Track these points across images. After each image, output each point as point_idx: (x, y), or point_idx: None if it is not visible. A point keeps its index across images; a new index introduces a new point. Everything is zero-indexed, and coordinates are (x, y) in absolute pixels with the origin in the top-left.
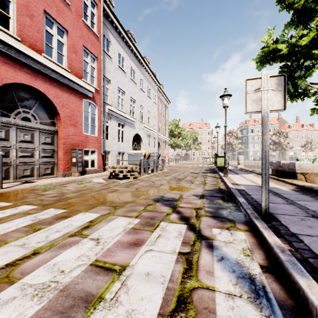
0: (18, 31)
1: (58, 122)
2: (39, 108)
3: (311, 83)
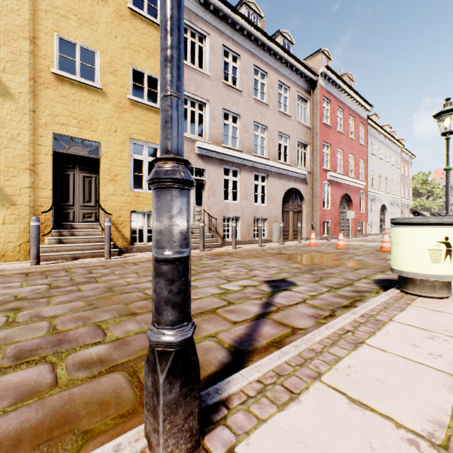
0: (344, 170)
1: (350, 208)
2: (345, 202)
3: None
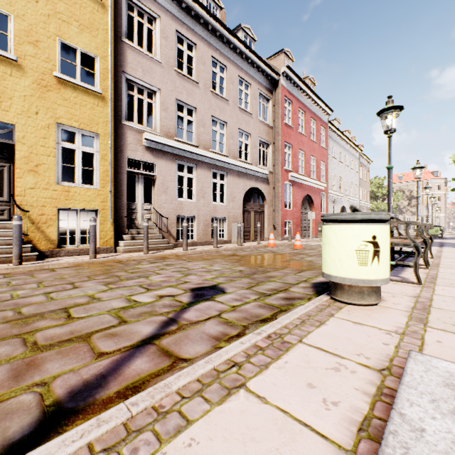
0: (305, 172)
1: (312, 209)
2: (307, 203)
3: None
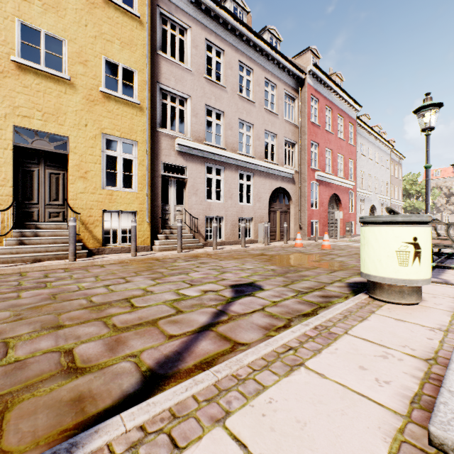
0: (332, 170)
1: (339, 208)
2: (334, 202)
3: None
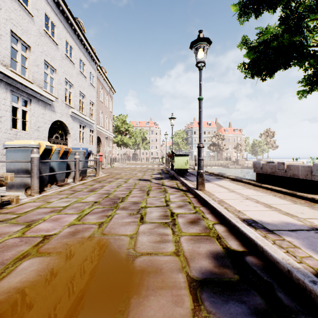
0: None
1: None
2: None
3: (316, 45)
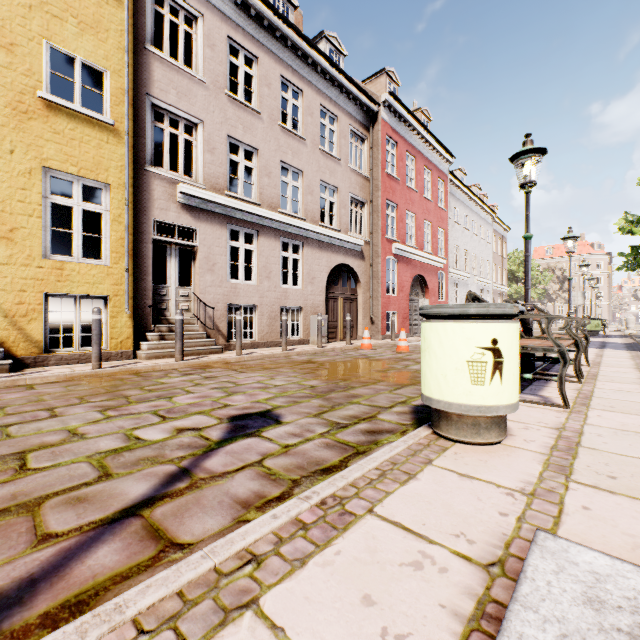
0: (416, 242)
1: (426, 294)
2: (418, 286)
3: None
